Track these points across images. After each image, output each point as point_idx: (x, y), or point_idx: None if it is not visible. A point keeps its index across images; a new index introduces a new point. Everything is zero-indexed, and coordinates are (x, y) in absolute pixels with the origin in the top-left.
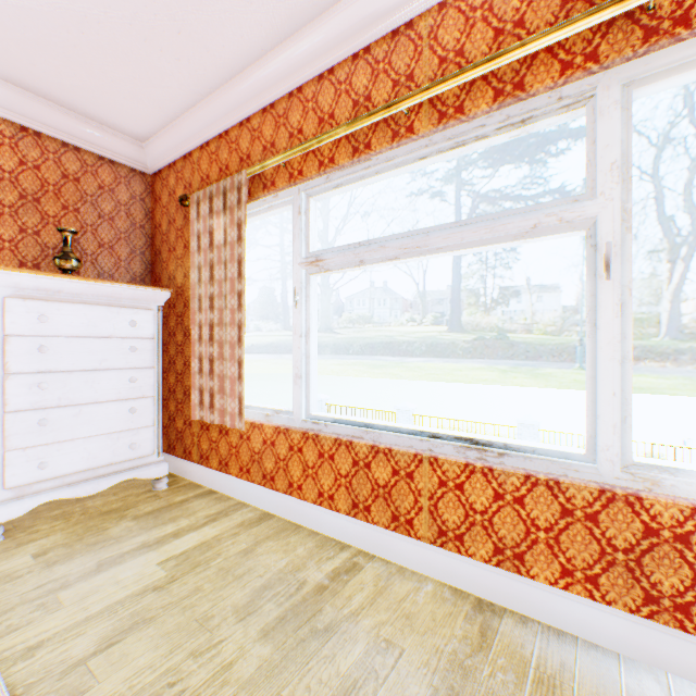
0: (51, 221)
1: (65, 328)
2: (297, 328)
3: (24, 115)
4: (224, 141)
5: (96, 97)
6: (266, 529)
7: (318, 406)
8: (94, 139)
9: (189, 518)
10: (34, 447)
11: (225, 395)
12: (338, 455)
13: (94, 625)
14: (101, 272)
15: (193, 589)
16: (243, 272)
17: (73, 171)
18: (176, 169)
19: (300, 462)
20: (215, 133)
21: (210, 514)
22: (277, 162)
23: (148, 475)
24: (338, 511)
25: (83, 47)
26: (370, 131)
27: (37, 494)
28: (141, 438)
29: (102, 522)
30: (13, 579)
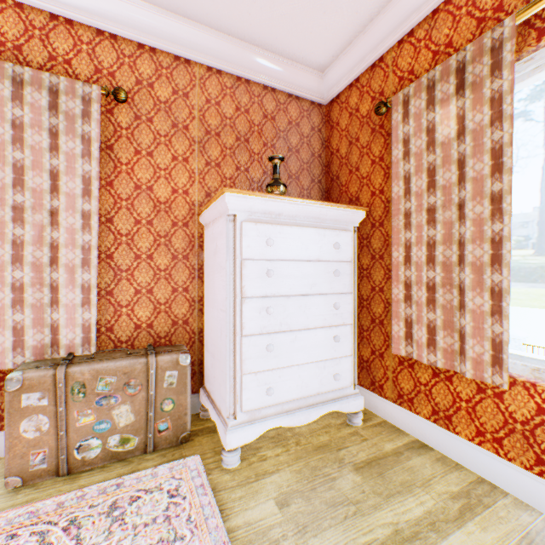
0: (255, 158)
1: (284, 252)
2: None
3: (239, 66)
4: (441, 15)
5: (296, 24)
6: None
7: None
8: (285, 78)
9: (427, 492)
10: (261, 372)
11: (454, 332)
12: None
13: None
14: None
15: None
16: (503, 164)
17: (270, 111)
18: (359, 85)
19: None
20: (427, 11)
21: (454, 494)
22: None
23: (346, 408)
24: None
25: None
26: None
27: (263, 419)
28: (341, 368)
29: (322, 464)
30: (271, 543)
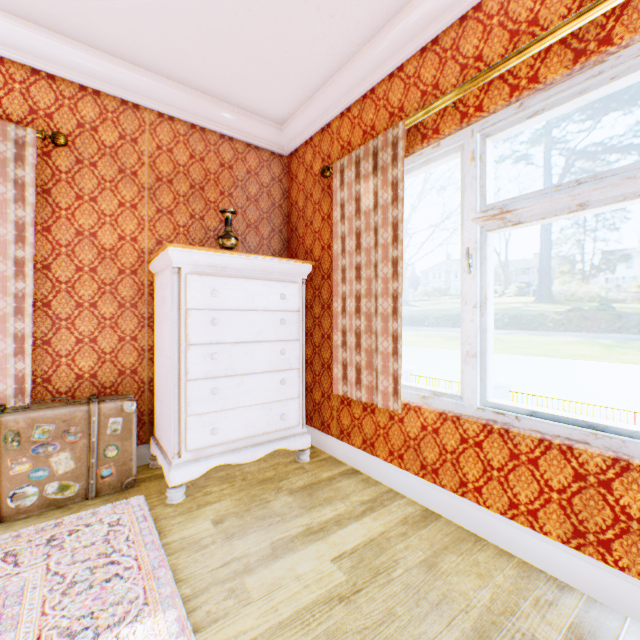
0: (212, 206)
1: (230, 302)
2: (468, 298)
3: (193, 114)
4: (368, 101)
5: (249, 84)
6: (438, 534)
7: (403, 376)
8: (243, 128)
9: (344, 502)
10: (207, 413)
11: (373, 371)
12: (545, 460)
13: (289, 639)
14: (248, 250)
15: (384, 612)
16: (398, 236)
17: (227, 159)
18: (313, 144)
19: (478, 459)
20: (358, 95)
21: (364, 501)
22: (448, 101)
23: (294, 446)
24: (545, 534)
25: (246, 28)
26: (609, 18)
27: (209, 457)
28: (288, 409)
29: (262, 492)
30: (201, 547)
